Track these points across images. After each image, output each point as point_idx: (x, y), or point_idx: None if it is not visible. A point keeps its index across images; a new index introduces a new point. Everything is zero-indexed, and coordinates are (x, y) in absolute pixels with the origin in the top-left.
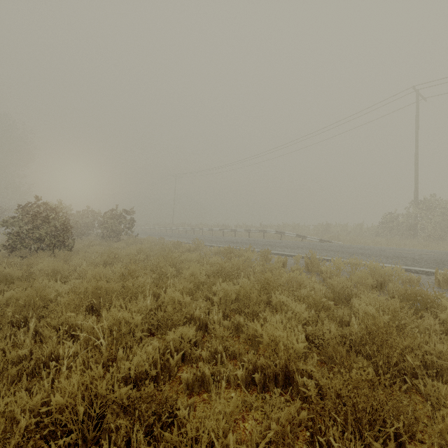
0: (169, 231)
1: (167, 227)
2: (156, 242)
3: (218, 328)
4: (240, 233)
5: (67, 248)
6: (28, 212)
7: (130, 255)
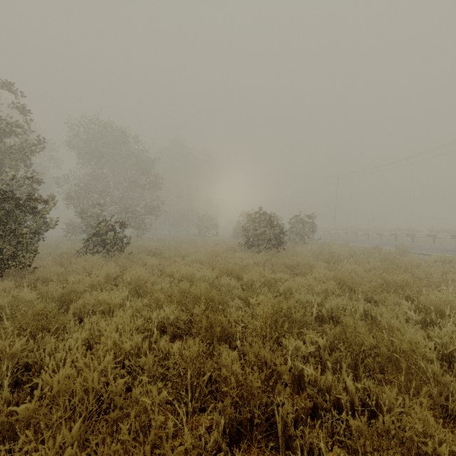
0: (332, 235)
1: (332, 232)
2: (345, 246)
3: None
4: (439, 240)
5: (283, 248)
6: (253, 219)
7: (354, 256)
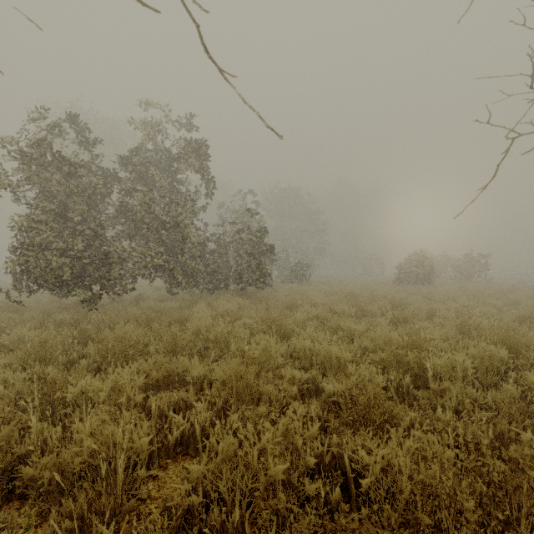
0: None
1: None
2: (511, 285)
3: (508, 310)
4: None
5: (430, 284)
6: (405, 260)
7: (476, 289)
